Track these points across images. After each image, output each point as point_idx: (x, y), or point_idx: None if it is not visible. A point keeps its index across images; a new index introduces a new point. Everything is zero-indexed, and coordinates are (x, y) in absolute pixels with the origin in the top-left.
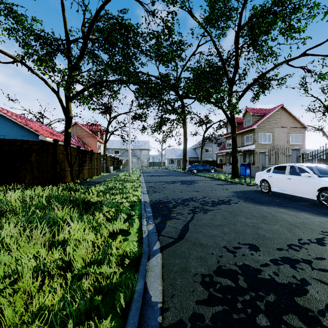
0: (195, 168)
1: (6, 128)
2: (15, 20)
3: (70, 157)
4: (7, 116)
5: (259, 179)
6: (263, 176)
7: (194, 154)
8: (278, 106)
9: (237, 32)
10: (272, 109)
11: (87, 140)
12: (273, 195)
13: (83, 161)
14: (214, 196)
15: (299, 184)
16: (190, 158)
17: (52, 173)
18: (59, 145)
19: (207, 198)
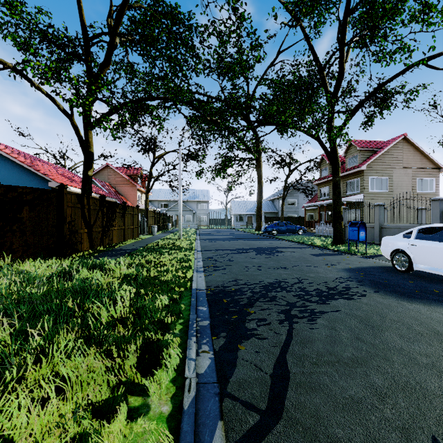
0: (274, 228)
1: (3, 171)
2: (7, 7)
3: (89, 212)
4: (4, 154)
5: (388, 249)
6: (397, 243)
7: (272, 207)
8: (399, 136)
9: (343, 17)
10: (389, 141)
11: (123, 189)
12: (417, 276)
13: (111, 219)
14: (316, 279)
15: None
16: (267, 214)
17: (56, 238)
18: (68, 194)
19: (305, 282)
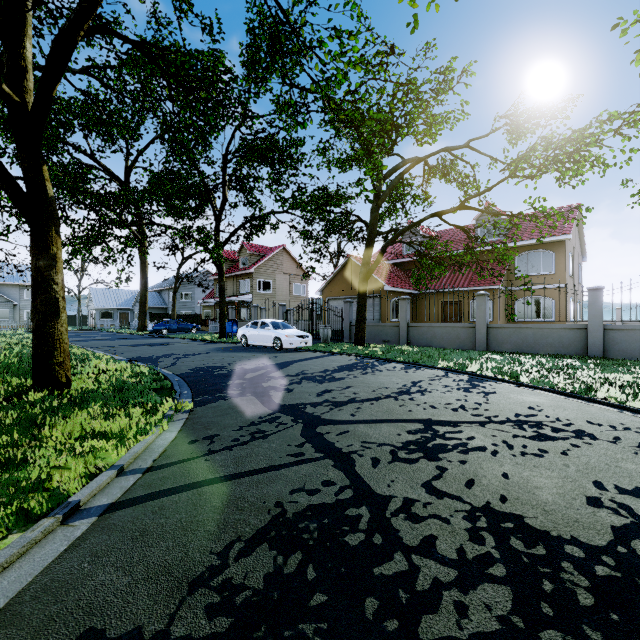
0: (164, 326)
1: None
2: None
3: None
4: None
5: (240, 335)
6: (243, 331)
7: (159, 301)
8: (280, 246)
9: (223, 164)
10: (274, 249)
11: None
12: (250, 347)
13: None
14: (195, 351)
15: (264, 336)
16: (152, 309)
17: None
18: None
19: (188, 352)
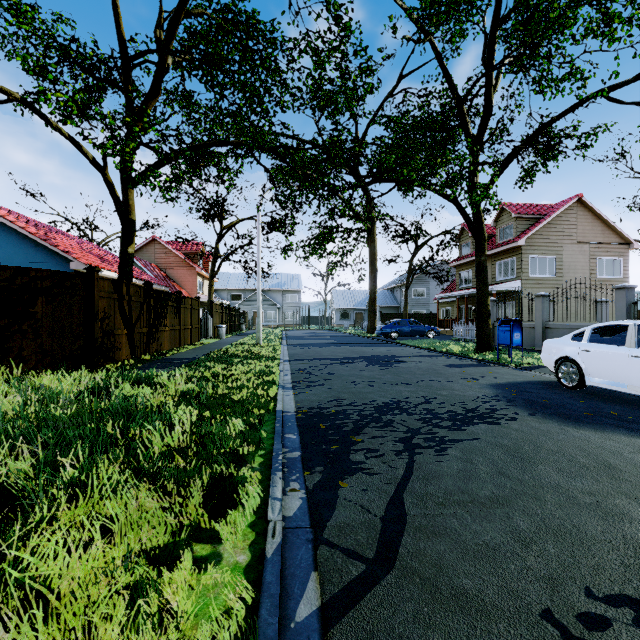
0: (394, 329)
1: (5, 246)
2: (12, 13)
3: (129, 305)
4: (7, 222)
5: (551, 356)
6: (564, 348)
7: (391, 299)
8: (571, 198)
9: (490, 30)
10: (557, 205)
11: (177, 273)
12: (591, 394)
13: (160, 315)
14: (450, 398)
15: None
16: (383, 309)
17: (84, 342)
18: (101, 279)
19: (434, 402)
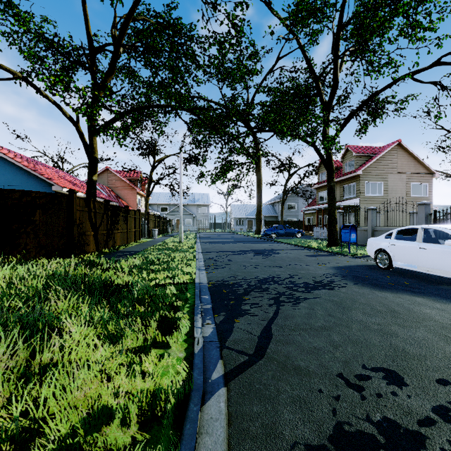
0: (273, 231)
1: (7, 175)
2: (15, 18)
3: (95, 215)
4: (9, 158)
5: (372, 249)
6: (380, 243)
7: (272, 211)
8: (393, 142)
9: (336, 32)
10: (384, 147)
11: (123, 193)
12: (396, 272)
13: (114, 222)
14: (306, 275)
15: (440, 257)
16: (267, 217)
17: (66, 240)
18: (77, 198)
19: (295, 277)
